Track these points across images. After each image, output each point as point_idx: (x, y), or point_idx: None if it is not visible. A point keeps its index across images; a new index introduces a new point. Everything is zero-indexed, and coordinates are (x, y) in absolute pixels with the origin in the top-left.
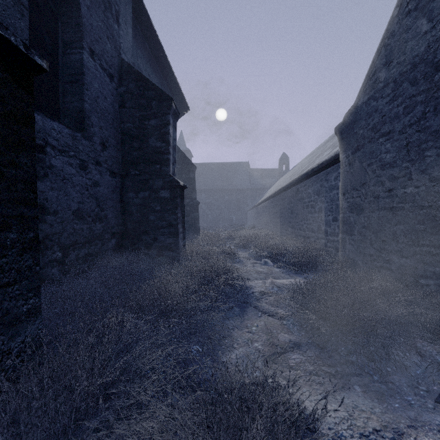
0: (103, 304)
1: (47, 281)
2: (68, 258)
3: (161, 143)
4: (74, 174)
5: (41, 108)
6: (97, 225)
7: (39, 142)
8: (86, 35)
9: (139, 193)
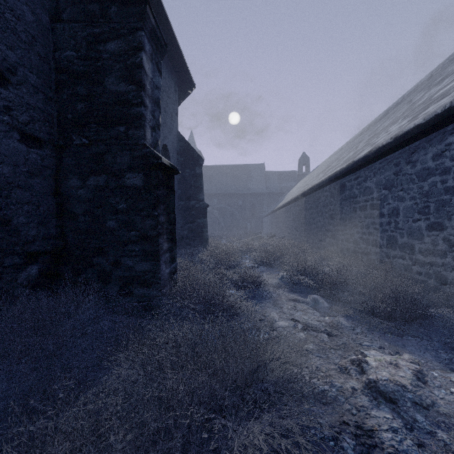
0: None
1: None
2: None
3: (128, 85)
4: None
5: None
6: None
7: None
8: None
9: (89, 179)
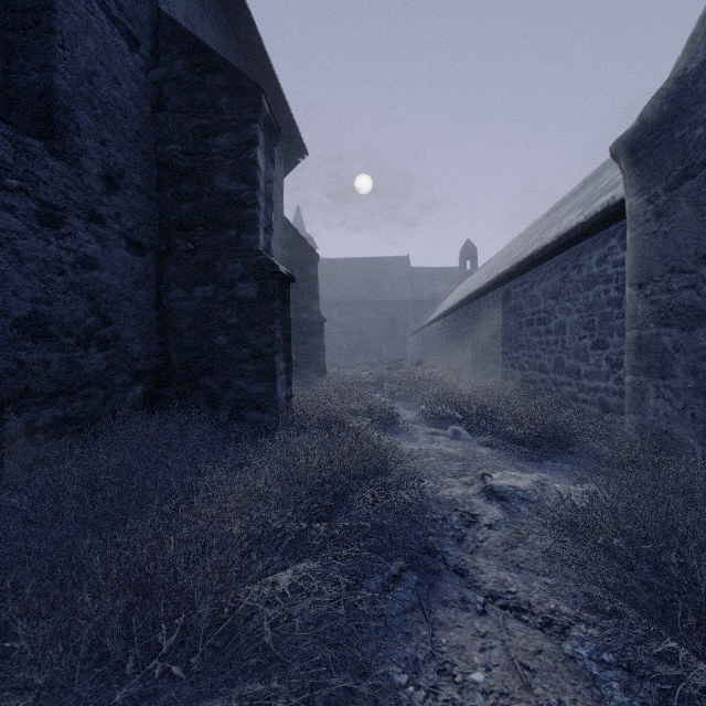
0: None
1: None
2: None
3: (240, 184)
4: (21, 232)
5: None
6: (91, 355)
7: None
8: None
9: (195, 289)
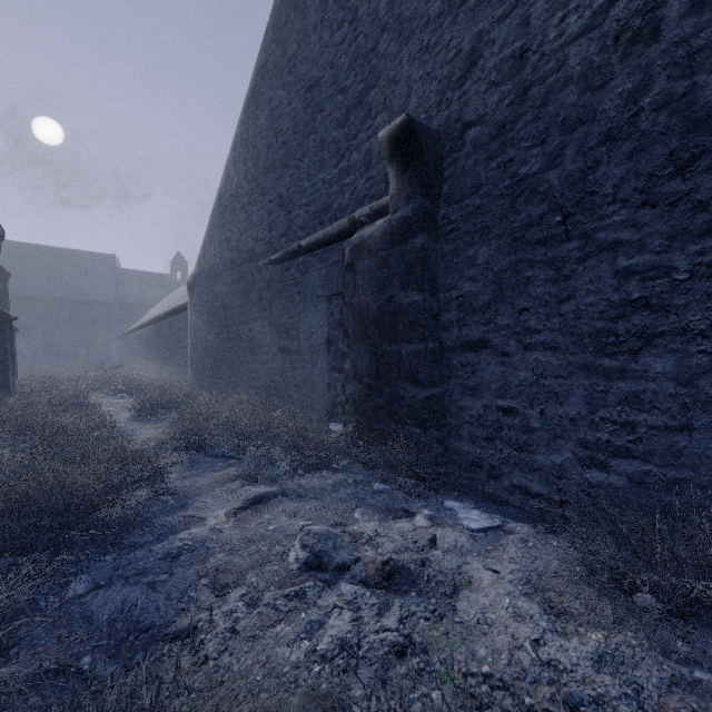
0: None
1: None
2: None
3: None
4: None
5: None
6: None
7: None
8: None
9: None
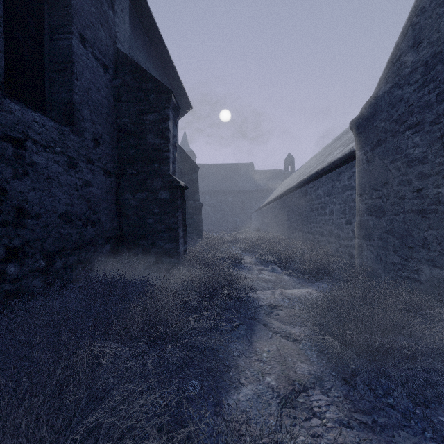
0: (72, 336)
1: (27, 294)
2: (53, 267)
3: (160, 140)
4: (61, 172)
5: (23, 98)
6: (88, 230)
7: (17, 135)
8: (76, 19)
9: (137, 194)
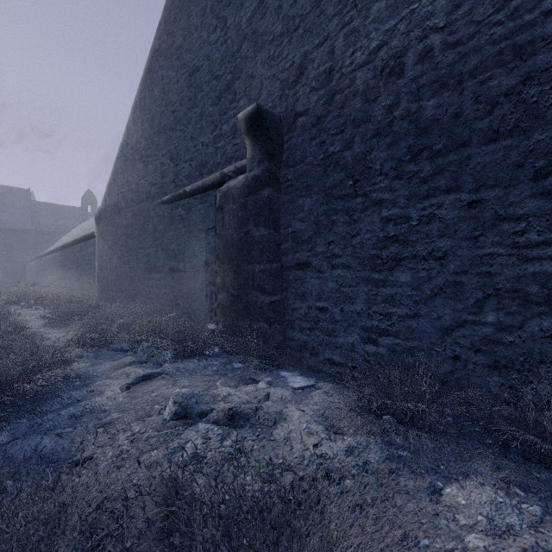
0: None
1: None
2: None
3: None
4: None
5: None
6: None
7: None
8: None
9: None
